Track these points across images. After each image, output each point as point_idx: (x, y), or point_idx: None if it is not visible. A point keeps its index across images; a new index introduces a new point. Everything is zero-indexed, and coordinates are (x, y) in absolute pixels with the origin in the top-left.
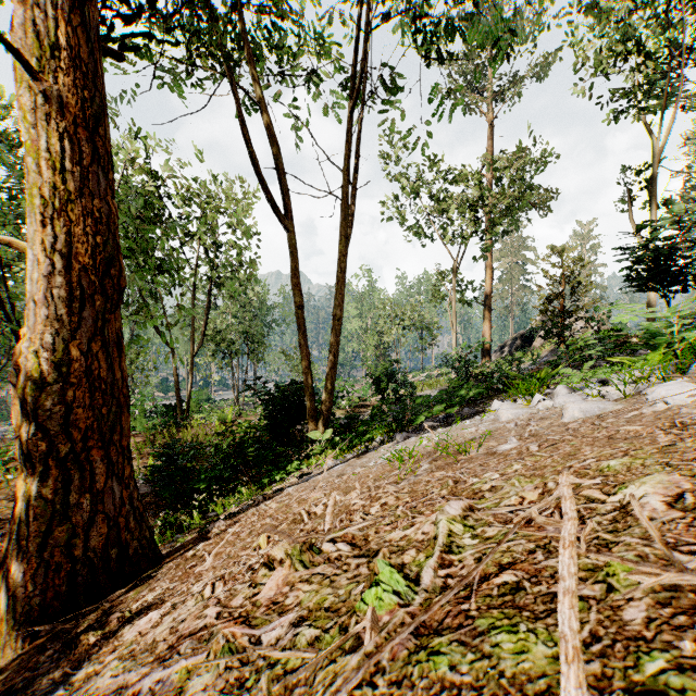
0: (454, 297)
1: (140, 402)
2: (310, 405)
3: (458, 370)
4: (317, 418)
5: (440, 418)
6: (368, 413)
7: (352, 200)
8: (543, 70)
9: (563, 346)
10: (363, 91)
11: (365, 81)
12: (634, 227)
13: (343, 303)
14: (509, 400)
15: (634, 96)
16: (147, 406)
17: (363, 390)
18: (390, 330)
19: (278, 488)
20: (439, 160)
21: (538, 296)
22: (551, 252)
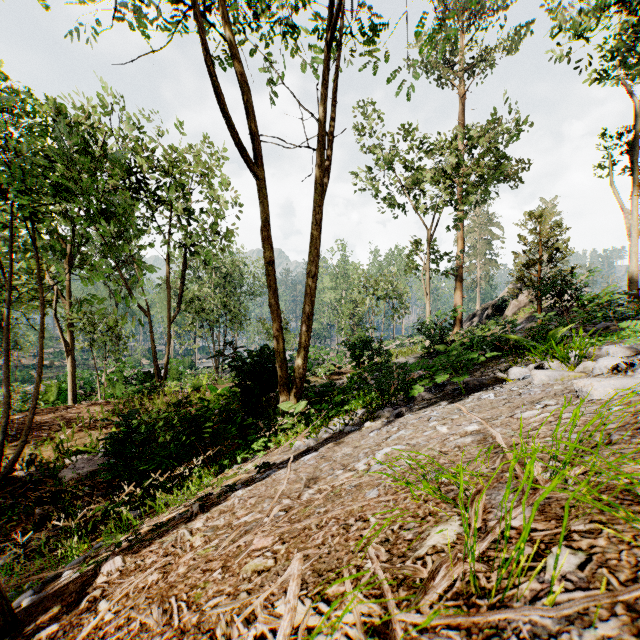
0: (427, 266)
1: (122, 369)
2: (281, 372)
3: (434, 337)
4: (288, 386)
5: (430, 387)
6: (343, 381)
7: (328, 149)
8: (514, 44)
9: (541, 313)
10: (340, 34)
11: (342, 23)
12: (615, 192)
13: (317, 259)
14: (535, 366)
15: (619, 54)
16: (128, 373)
17: (338, 358)
18: (365, 299)
19: (229, 484)
20: (414, 129)
21: (515, 263)
22: (529, 218)
